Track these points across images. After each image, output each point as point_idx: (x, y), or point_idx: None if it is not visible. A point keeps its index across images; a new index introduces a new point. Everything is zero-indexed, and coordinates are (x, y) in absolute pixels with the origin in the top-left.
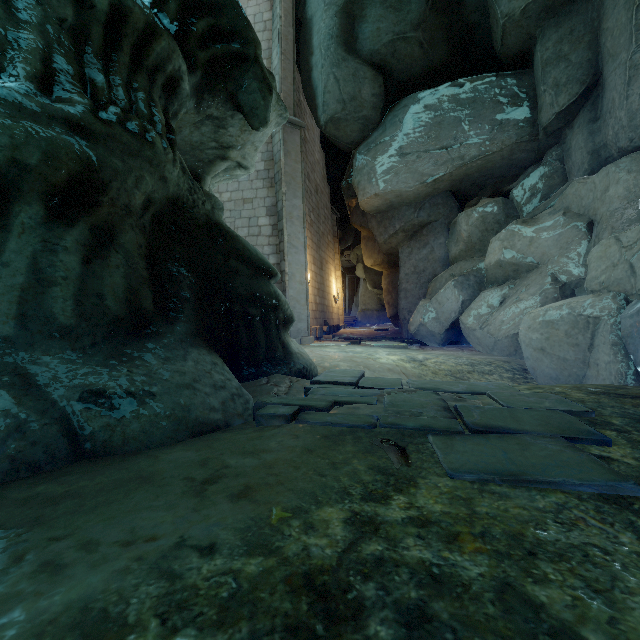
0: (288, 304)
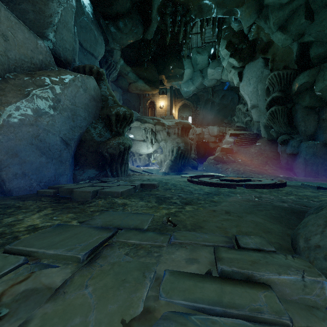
0: None
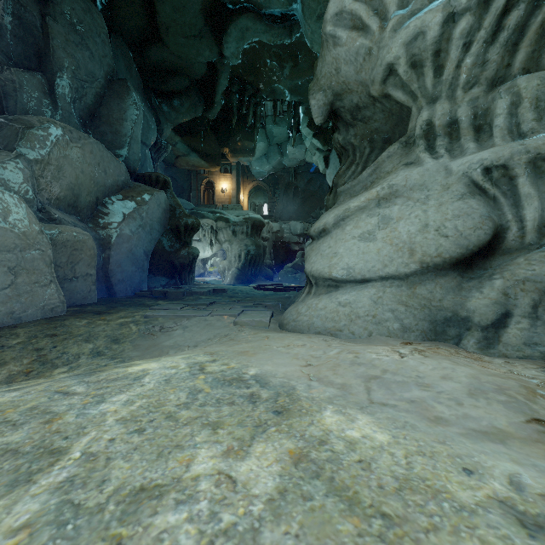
0: (307, 257)
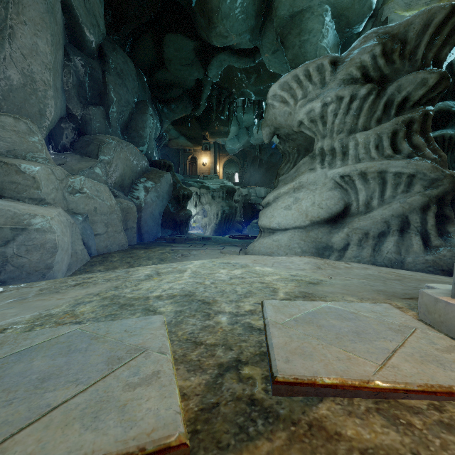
0: (259, 217)
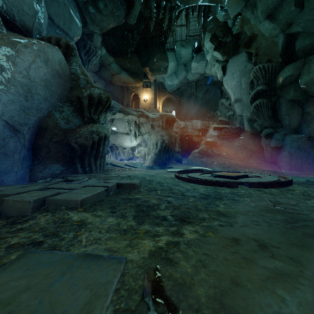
0: None
